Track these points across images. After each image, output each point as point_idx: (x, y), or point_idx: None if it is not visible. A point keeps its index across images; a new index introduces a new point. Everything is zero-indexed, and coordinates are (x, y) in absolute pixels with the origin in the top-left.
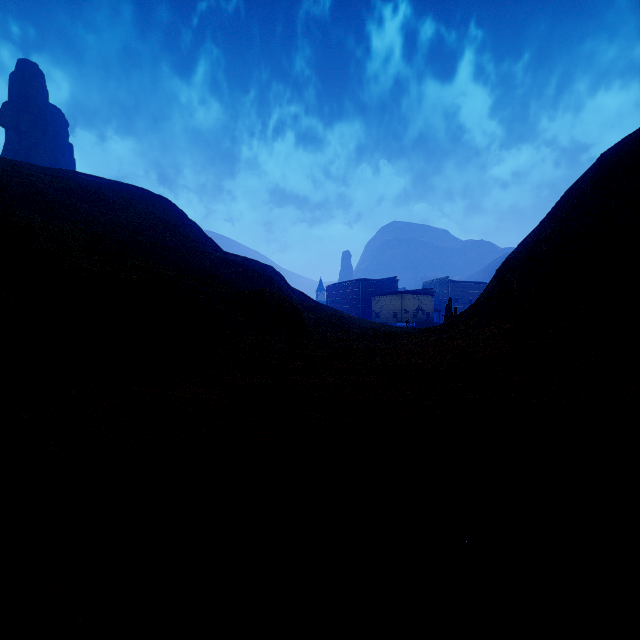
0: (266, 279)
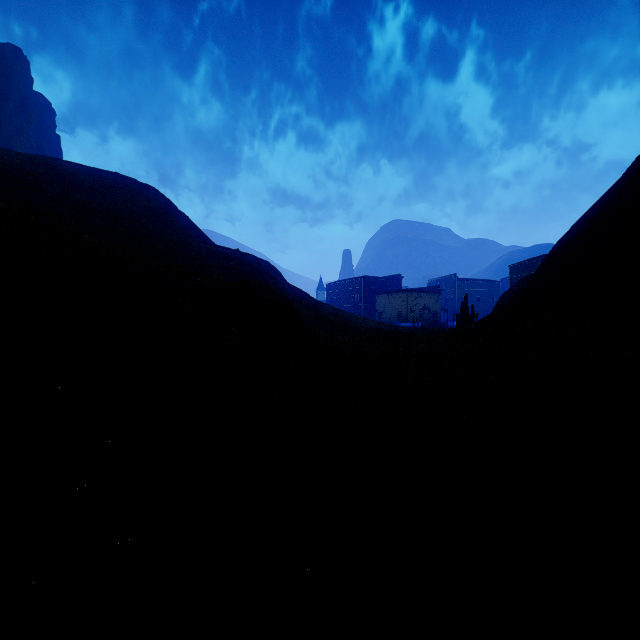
0: (260, 274)
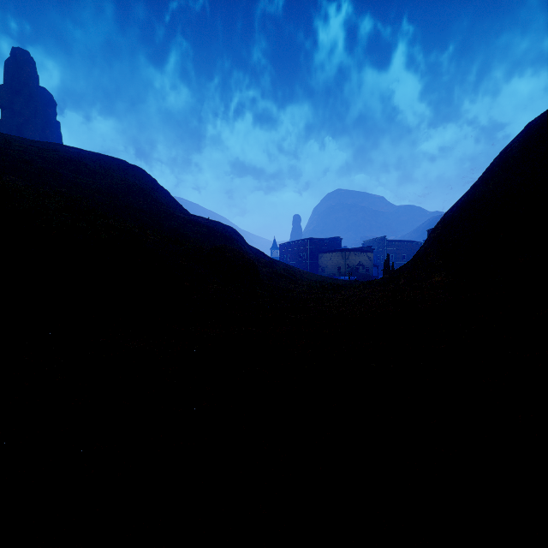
0: (227, 238)
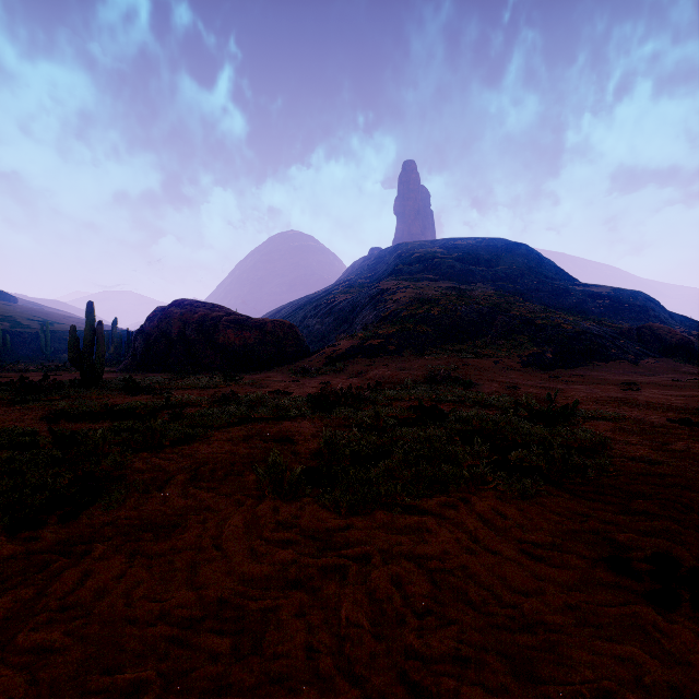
0: (638, 308)
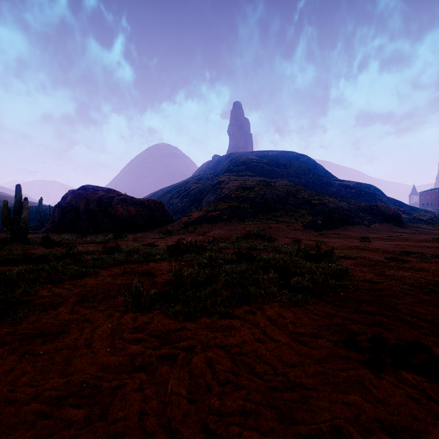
0: (370, 195)
